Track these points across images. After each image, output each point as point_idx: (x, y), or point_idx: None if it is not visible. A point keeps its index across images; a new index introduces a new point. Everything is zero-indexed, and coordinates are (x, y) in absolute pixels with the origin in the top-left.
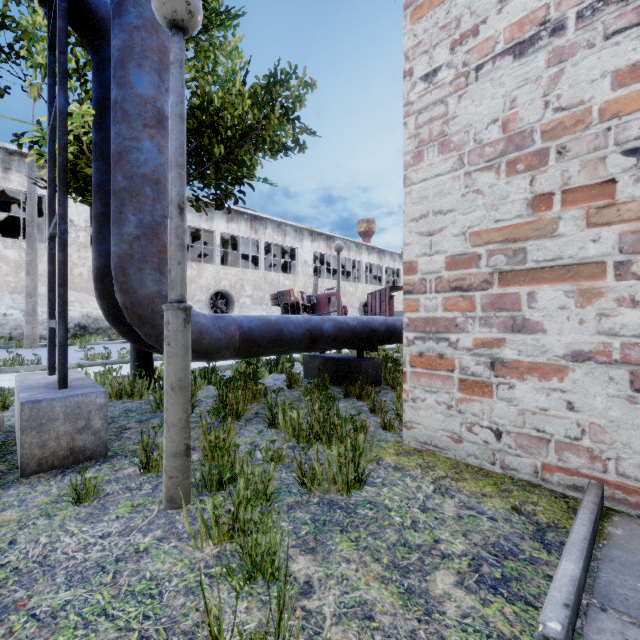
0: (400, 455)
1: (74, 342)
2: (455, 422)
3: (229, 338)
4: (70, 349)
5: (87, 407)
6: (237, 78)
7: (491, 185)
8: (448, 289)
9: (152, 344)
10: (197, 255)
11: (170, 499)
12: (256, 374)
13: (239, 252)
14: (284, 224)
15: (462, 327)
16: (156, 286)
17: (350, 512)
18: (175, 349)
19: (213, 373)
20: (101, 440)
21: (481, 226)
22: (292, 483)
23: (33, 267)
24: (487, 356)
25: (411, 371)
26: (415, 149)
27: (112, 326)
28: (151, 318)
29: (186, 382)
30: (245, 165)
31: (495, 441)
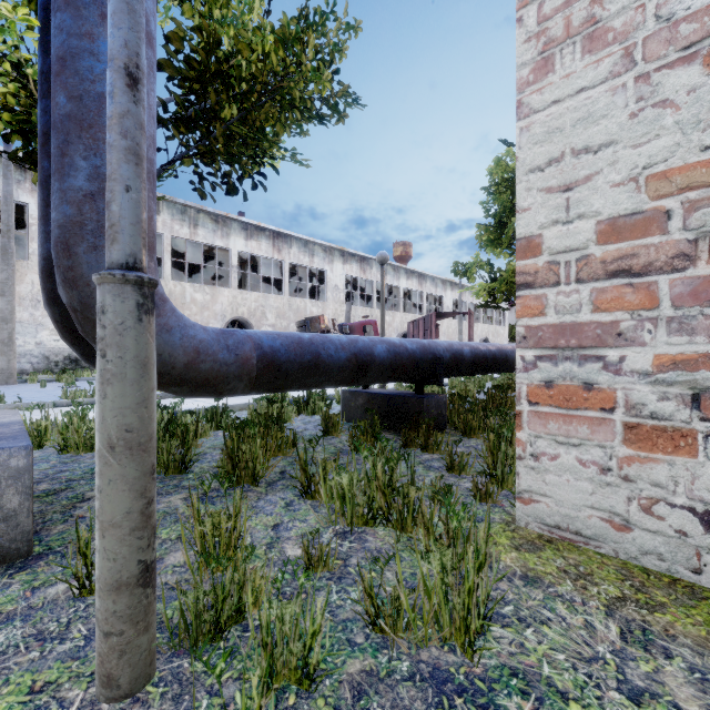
0: (522, 549)
1: (61, 377)
2: (616, 496)
3: (242, 362)
4: (54, 386)
5: None
6: (255, 7)
7: (693, 87)
8: (602, 275)
9: None
10: (212, 279)
11: (106, 680)
12: (281, 416)
13: (260, 274)
14: (312, 243)
15: (631, 336)
16: None
17: (484, 705)
18: (117, 365)
19: (223, 414)
20: (19, 529)
21: (671, 162)
22: (352, 618)
23: (9, 287)
24: (684, 384)
25: (530, 411)
26: (538, 56)
27: (70, 346)
28: None
29: (142, 434)
30: (266, 135)
31: (702, 532)
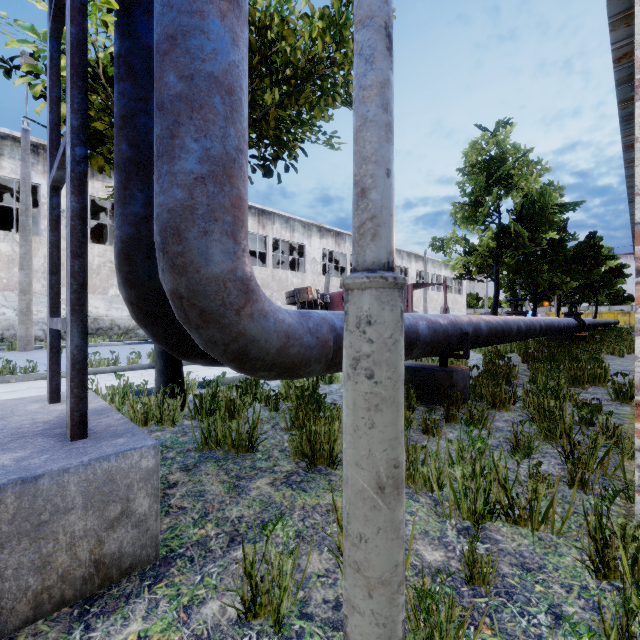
0: None
1: None
2: None
3: (321, 345)
4: None
5: (124, 478)
6: None
7: None
8: None
9: (215, 356)
10: None
11: None
12: (316, 388)
13: None
14: (292, 219)
15: None
16: (229, 261)
17: None
18: (386, 388)
19: (258, 387)
20: (148, 534)
21: None
22: None
23: (27, 261)
24: None
25: None
26: None
27: (141, 327)
28: (220, 314)
29: (402, 467)
30: (302, 119)
31: None
